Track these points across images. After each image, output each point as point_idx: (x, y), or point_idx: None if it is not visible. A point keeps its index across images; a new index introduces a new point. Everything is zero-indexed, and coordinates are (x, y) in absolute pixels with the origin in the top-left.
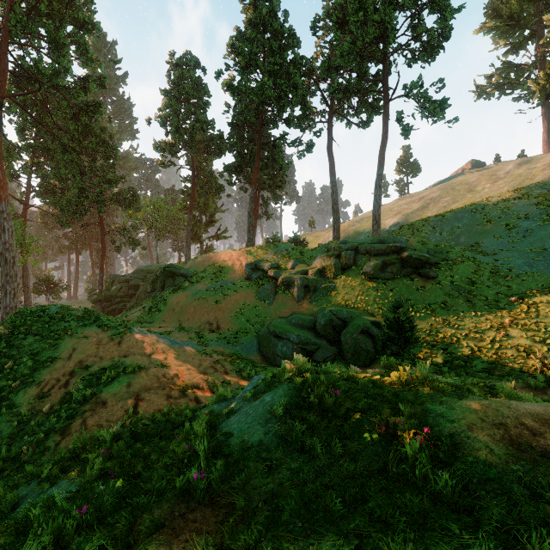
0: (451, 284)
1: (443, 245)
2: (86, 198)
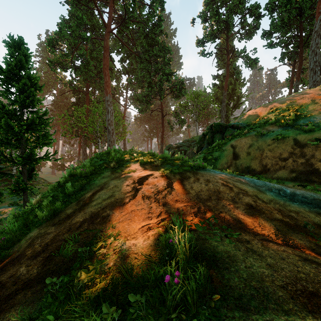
0: None
1: None
2: (152, 88)
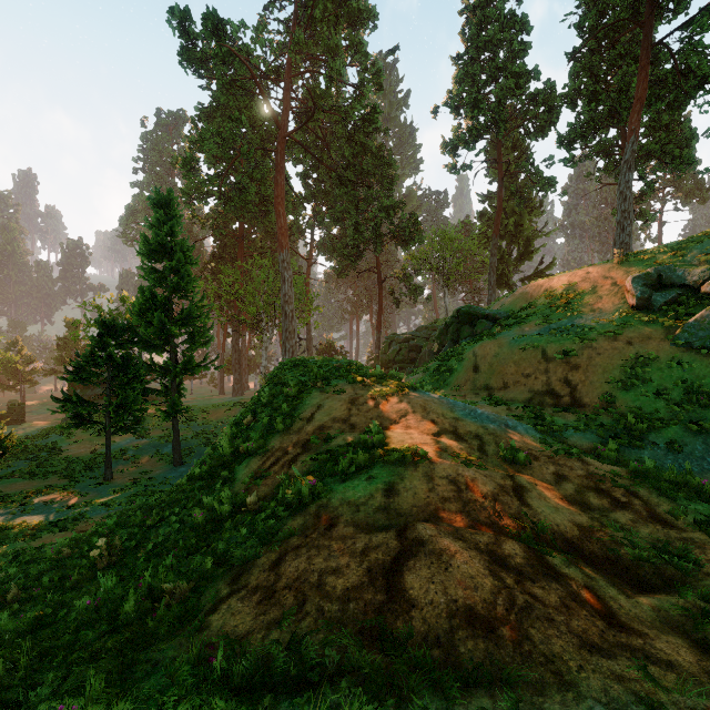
0: None
1: None
2: (360, 234)
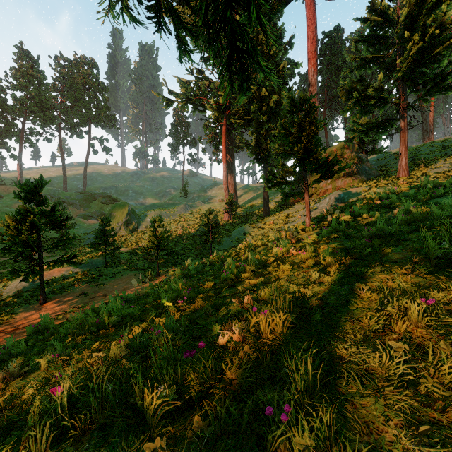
0: None
1: (118, 197)
2: None
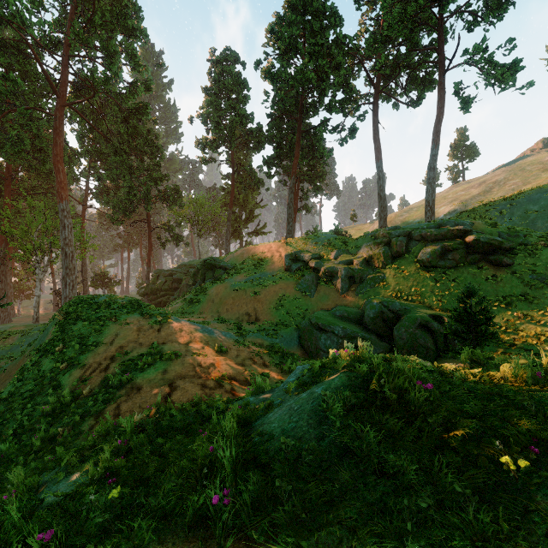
0: (532, 272)
1: (519, 227)
2: (134, 196)
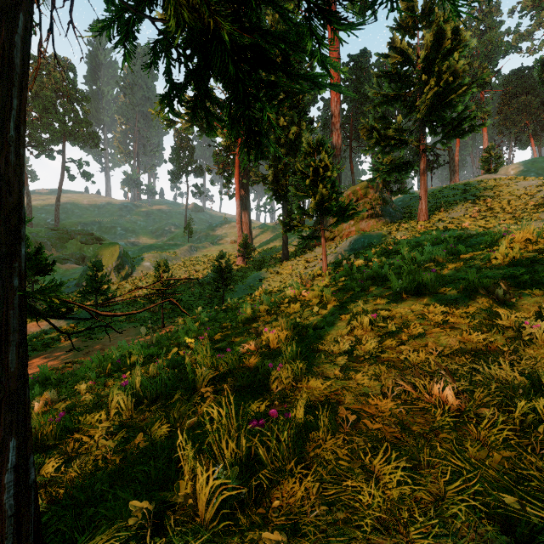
0: None
1: (103, 235)
2: None
